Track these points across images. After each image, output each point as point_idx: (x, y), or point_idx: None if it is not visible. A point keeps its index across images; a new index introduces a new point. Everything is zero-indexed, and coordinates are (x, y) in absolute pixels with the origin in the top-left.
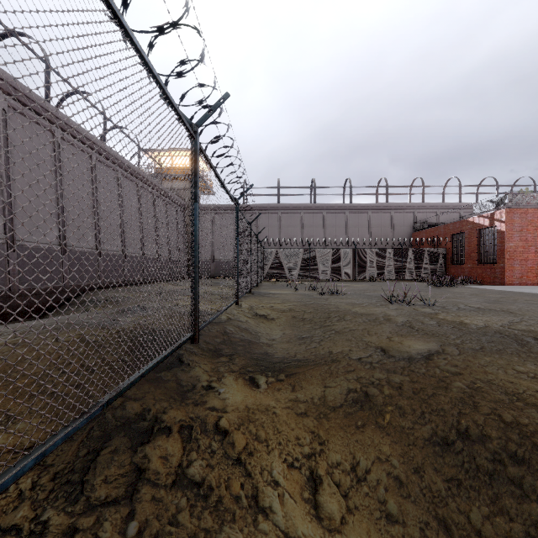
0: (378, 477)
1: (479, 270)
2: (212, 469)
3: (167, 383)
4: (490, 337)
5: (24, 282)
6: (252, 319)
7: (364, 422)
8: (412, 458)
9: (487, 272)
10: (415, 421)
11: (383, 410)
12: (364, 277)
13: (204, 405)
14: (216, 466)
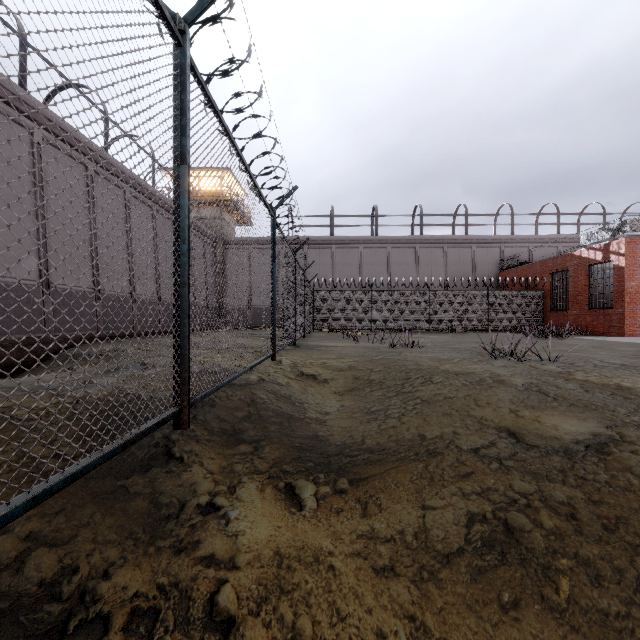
0: None
1: (589, 317)
2: None
3: (131, 502)
4: None
5: None
6: (296, 381)
7: (515, 595)
8: None
9: (600, 320)
10: (630, 600)
11: (552, 568)
12: (440, 327)
13: (193, 553)
14: None
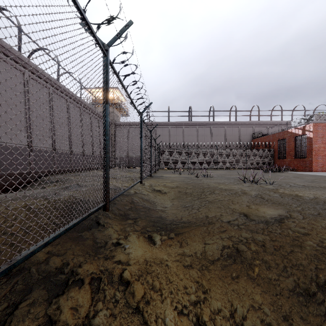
0: (253, 324)
1: (295, 162)
2: (114, 318)
3: (85, 241)
4: (322, 206)
5: (3, 169)
6: (151, 193)
7: (238, 274)
8: (280, 307)
9: (301, 163)
10: (280, 274)
11: (252, 264)
12: (222, 167)
13: (112, 259)
14: (118, 316)
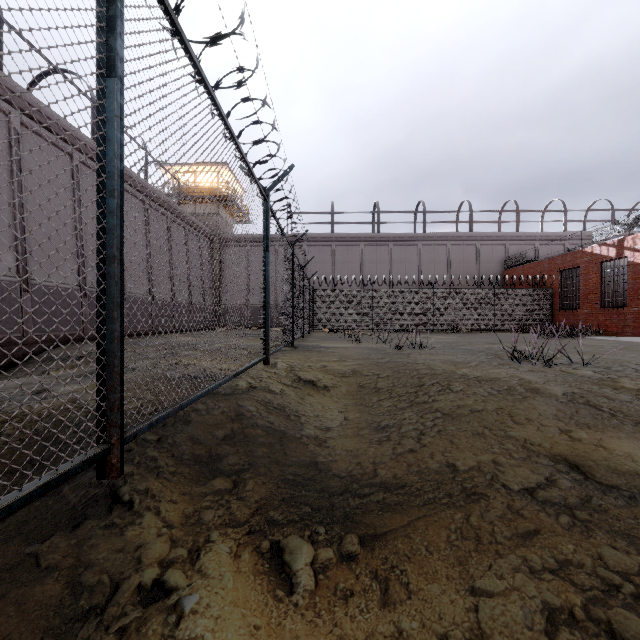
0: None
1: (601, 316)
2: None
3: (36, 587)
4: None
5: None
6: (292, 389)
7: None
8: None
9: (614, 319)
10: None
11: None
12: (444, 327)
13: None
14: None
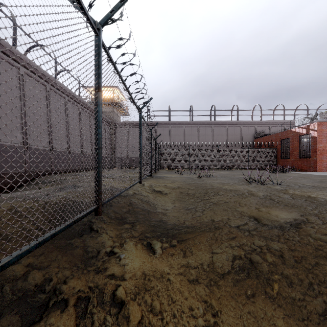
0: None
1: (299, 162)
2: None
3: (74, 250)
4: None
5: None
6: (151, 194)
7: (253, 291)
8: None
9: (305, 163)
10: (305, 293)
11: (270, 279)
12: (224, 167)
13: (104, 273)
14: None
